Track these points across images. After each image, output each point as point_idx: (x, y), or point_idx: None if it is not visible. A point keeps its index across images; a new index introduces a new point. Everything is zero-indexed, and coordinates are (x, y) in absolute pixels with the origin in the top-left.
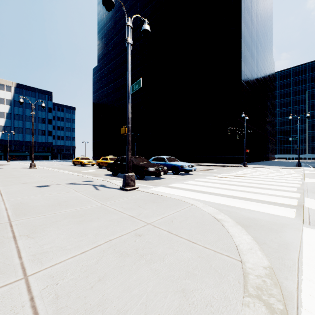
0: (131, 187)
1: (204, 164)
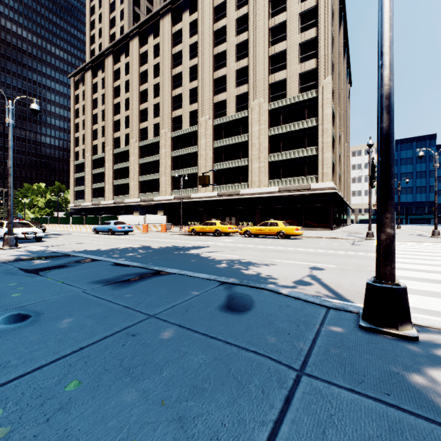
0: (435, 236)
1: None
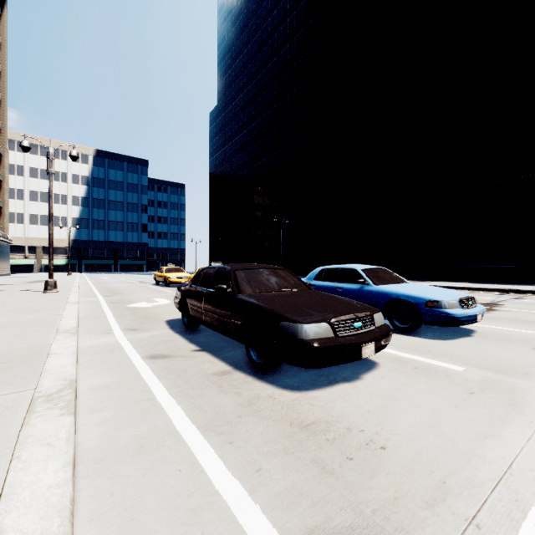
0: None
1: (447, 285)
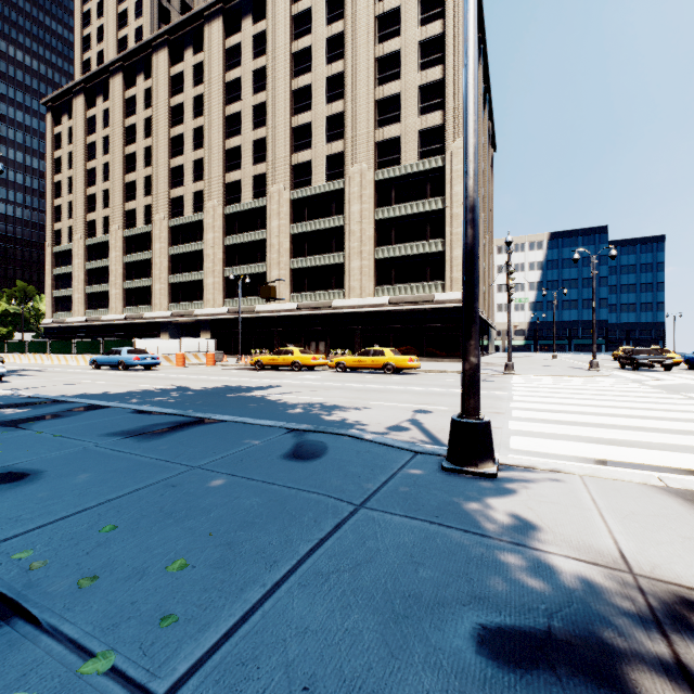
0: (593, 369)
1: None
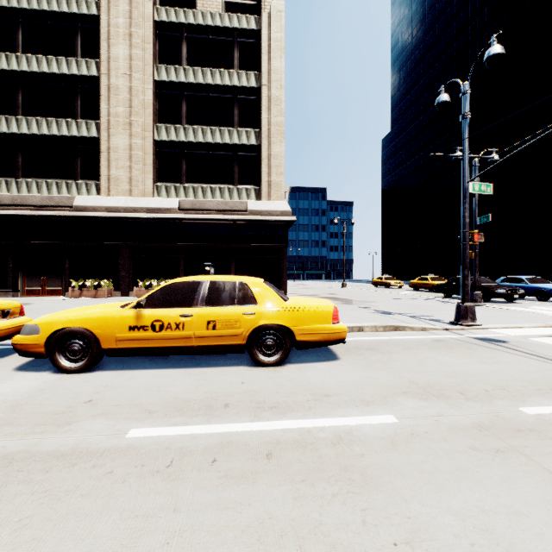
0: (478, 303)
1: None
